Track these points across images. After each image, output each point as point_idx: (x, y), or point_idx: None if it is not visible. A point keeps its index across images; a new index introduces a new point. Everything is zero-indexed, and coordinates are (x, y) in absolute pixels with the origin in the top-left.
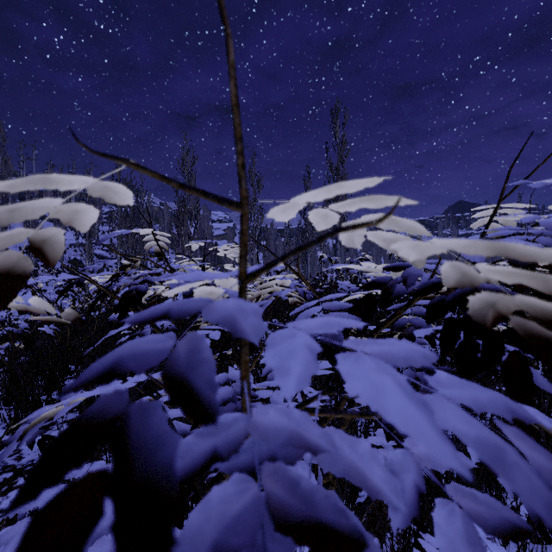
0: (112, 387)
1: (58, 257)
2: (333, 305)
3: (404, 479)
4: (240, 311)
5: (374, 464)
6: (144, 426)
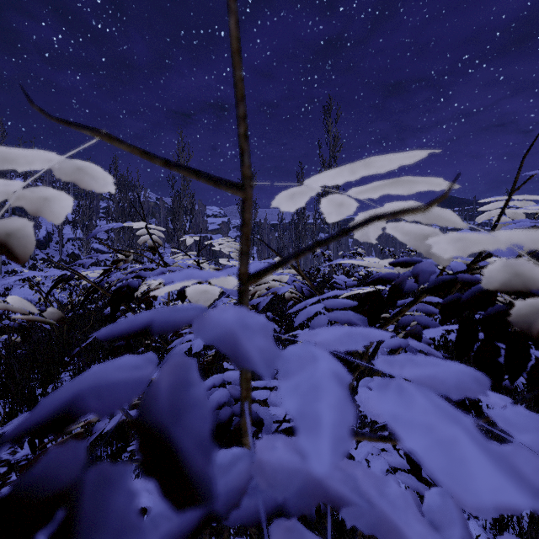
0: None
1: (28, 252)
2: (336, 303)
3: (449, 535)
4: (243, 327)
5: (410, 514)
6: (101, 513)
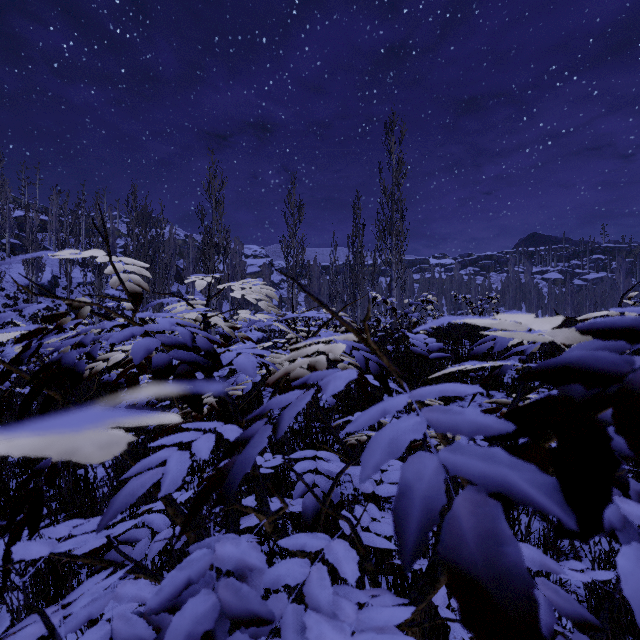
0: None
1: None
2: (456, 422)
3: None
4: None
5: None
6: None
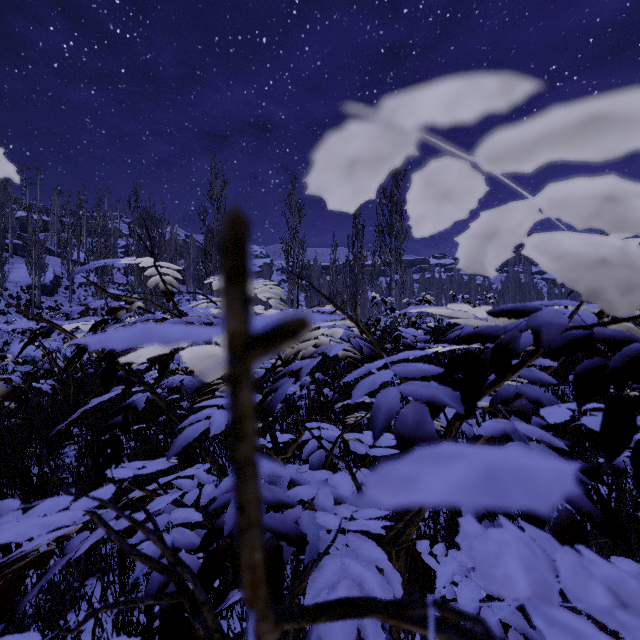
0: (32, 527)
1: None
2: (411, 370)
3: None
4: None
5: None
6: None
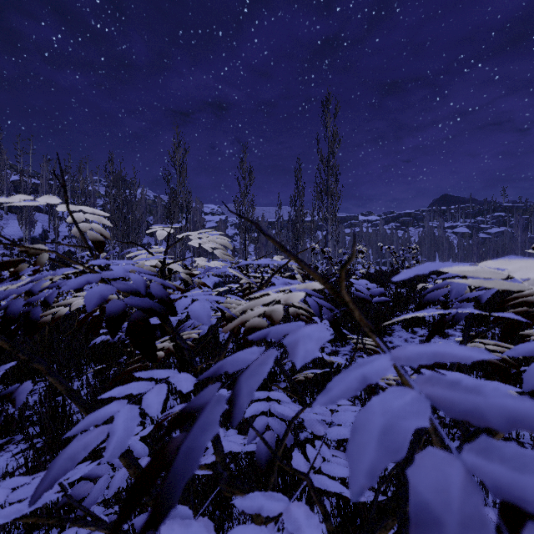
0: None
1: None
2: (476, 405)
3: None
4: None
5: None
6: None
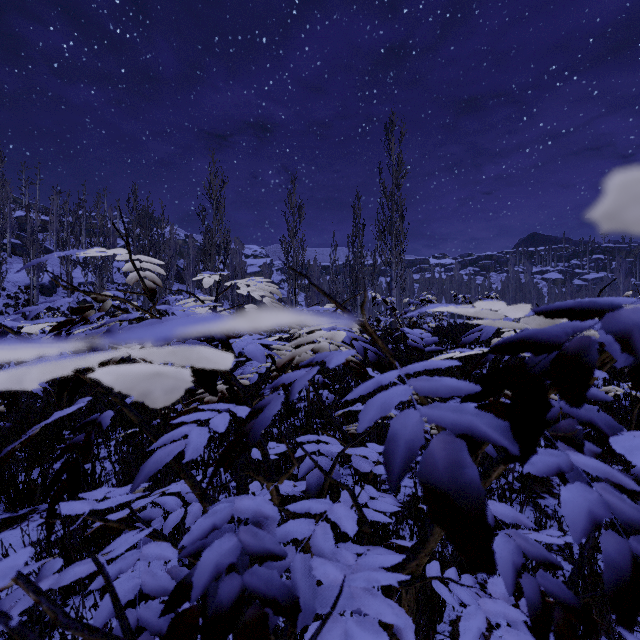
0: None
1: None
2: (436, 387)
3: None
4: None
5: None
6: None
